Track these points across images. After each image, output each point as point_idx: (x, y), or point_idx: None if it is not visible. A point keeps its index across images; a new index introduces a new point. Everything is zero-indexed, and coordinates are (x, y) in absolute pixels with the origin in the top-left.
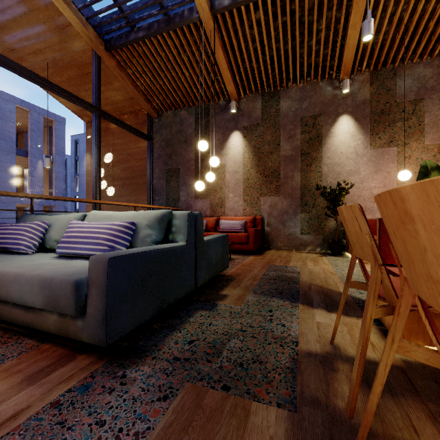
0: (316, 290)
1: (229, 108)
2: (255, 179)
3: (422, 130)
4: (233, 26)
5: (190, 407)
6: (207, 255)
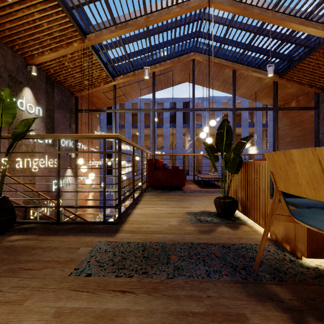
0: None
1: None
2: None
3: None
4: None
5: None
6: None
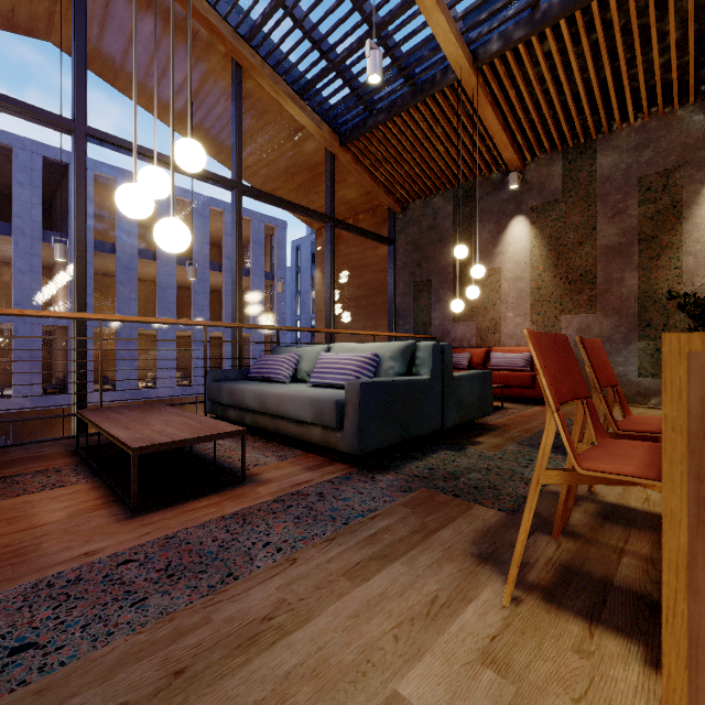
0: None
1: (507, 183)
2: (551, 288)
3: None
4: (508, 71)
5: (423, 498)
6: (458, 394)
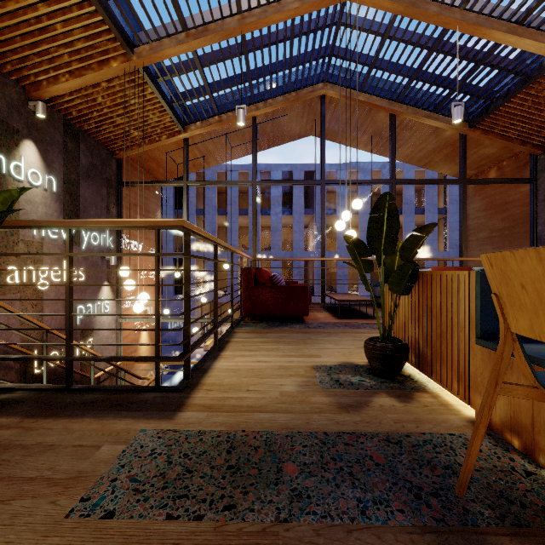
0: None
1: None
2: None
3: None
4: None
5: None
6: None
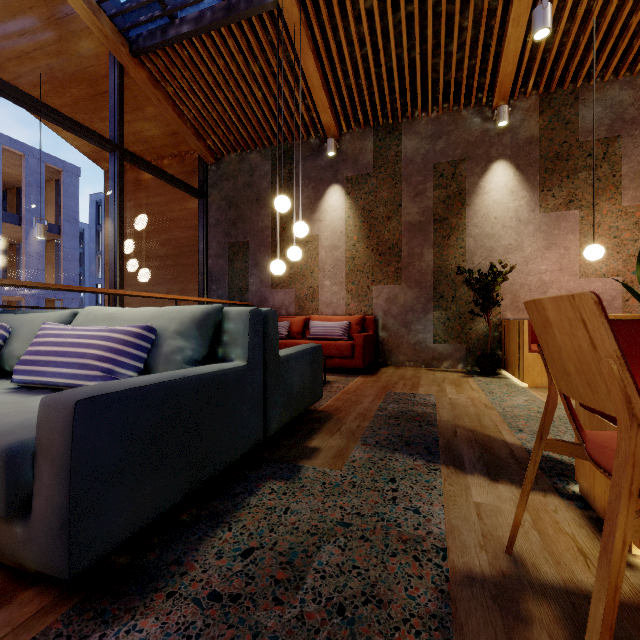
0: (466, 437)
1: (324, 150)
2: (364, 259)
3: (618, 185)
4: (330, 19)
5: None
6: (286, 381)
